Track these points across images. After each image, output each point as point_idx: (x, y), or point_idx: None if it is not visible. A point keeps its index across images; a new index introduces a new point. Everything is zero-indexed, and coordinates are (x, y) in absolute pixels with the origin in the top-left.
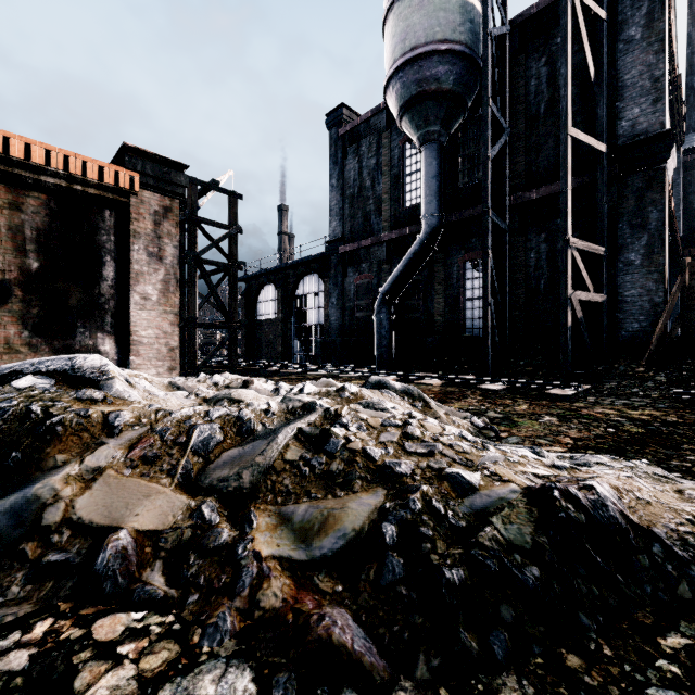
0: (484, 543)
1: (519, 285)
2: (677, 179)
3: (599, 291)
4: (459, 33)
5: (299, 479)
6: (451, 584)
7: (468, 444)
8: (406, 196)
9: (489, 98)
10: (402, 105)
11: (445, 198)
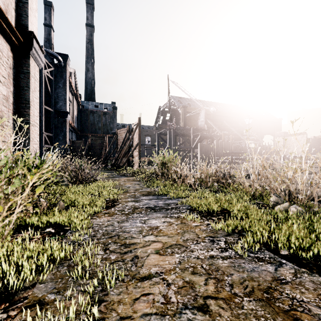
0: None
1: None
2: (79, 114)
3: (52, 145)
4: None
5: None
6: None
7: None
8: None
9: None
10: None
11: None
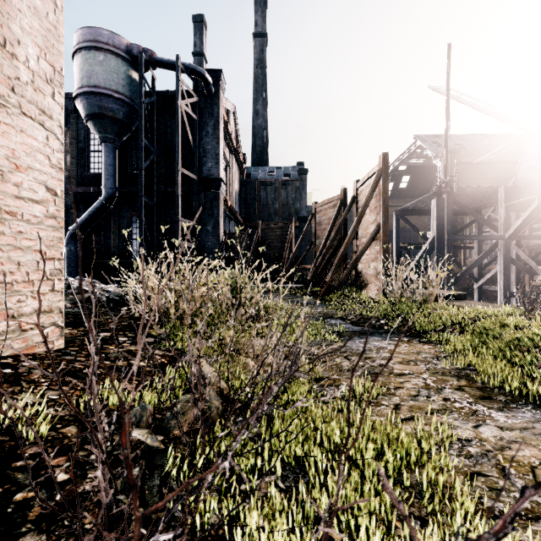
0: (111, 296)
1: (162, 234)
2: (243, 189)
3: (195, 242)
4: (127, 91)
5: (65, 294)
6: (104, 299)
7: (112, 287)
8: (91, 165)
9: (143, 136)
10: (88, 114)
11: (120, 175)
